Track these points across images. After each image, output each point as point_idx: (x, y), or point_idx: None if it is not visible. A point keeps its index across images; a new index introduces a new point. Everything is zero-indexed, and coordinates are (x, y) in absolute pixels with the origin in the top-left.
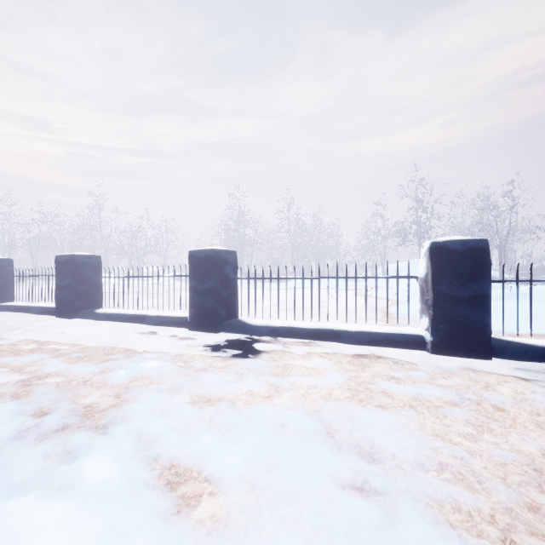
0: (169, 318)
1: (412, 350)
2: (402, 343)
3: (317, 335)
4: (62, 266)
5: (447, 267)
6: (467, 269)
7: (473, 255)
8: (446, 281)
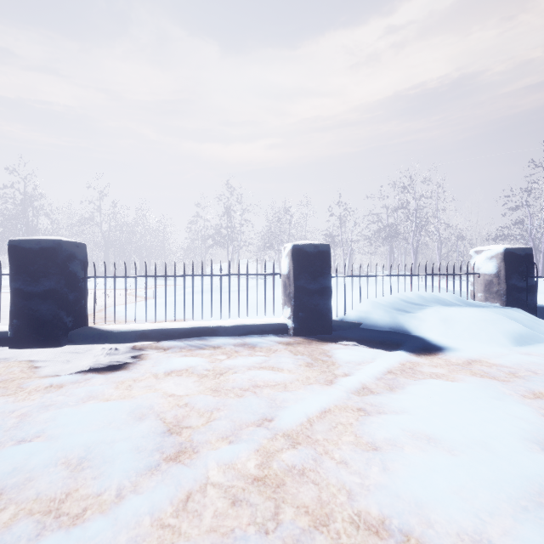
0: None
1: None
2: None
3: None
4: None
5: (22, 265)
6: (40, 266)
7: (46, 254)
8: (21, 278)
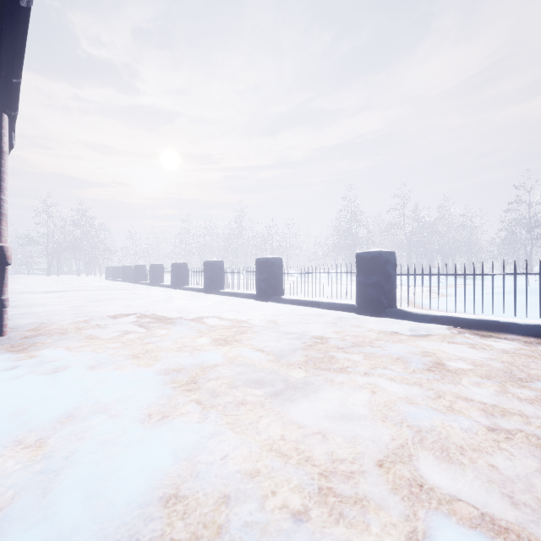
0: (248, 294)
1: (351, 313)
2: (346, 309)
3: (310, 304)
4: (206, 266)
5: (362, 267)
6: (370, 268)
7: (373, 260)
8: (361, 274)
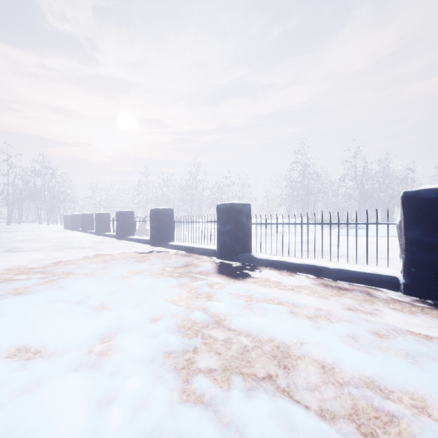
0: (359, 274)
1: None
2: None
3: None
4: (223, 213)
5: None
6: None
7: None
8: None
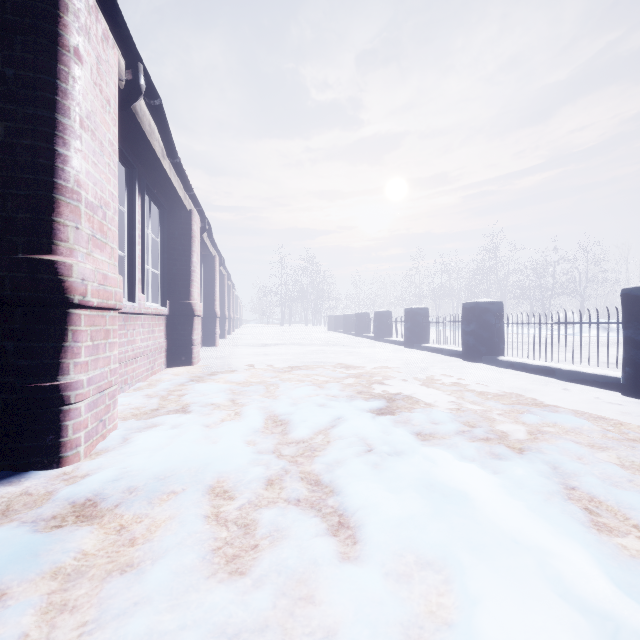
0: (588, 376)
1: None
2: None
3: None
4: (467, 312)
5: None
6: None
7: None
8: None
